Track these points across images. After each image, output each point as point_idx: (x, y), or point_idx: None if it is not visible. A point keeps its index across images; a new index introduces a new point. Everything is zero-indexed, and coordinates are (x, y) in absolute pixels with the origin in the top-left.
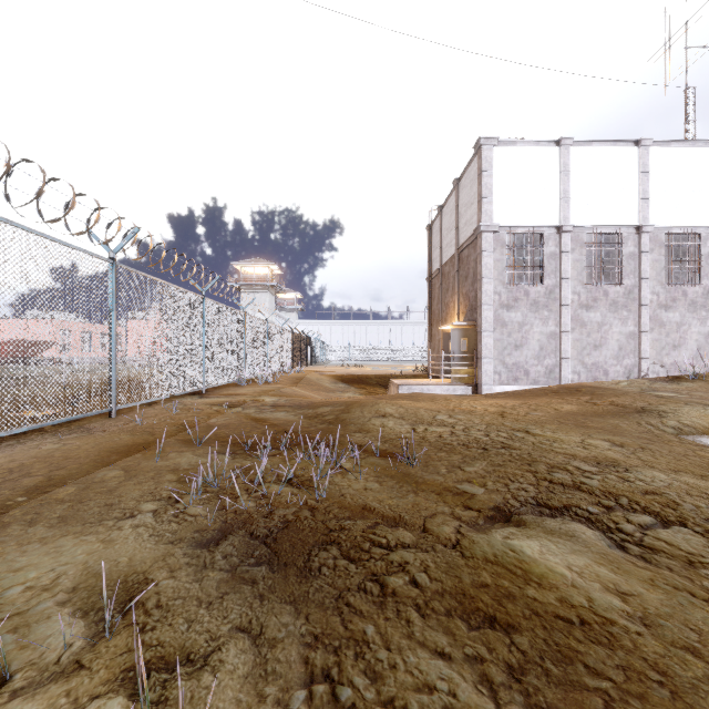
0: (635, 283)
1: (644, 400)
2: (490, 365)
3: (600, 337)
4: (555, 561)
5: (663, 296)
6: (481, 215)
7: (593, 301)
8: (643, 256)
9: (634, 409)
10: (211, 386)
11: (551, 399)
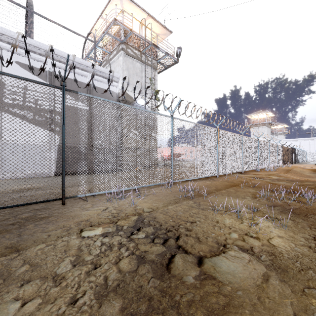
0: None
1: None
2: None
3: None
4: None
5: None
6: None
7: None
8: None
9: None
10: (245, 170)
11: None
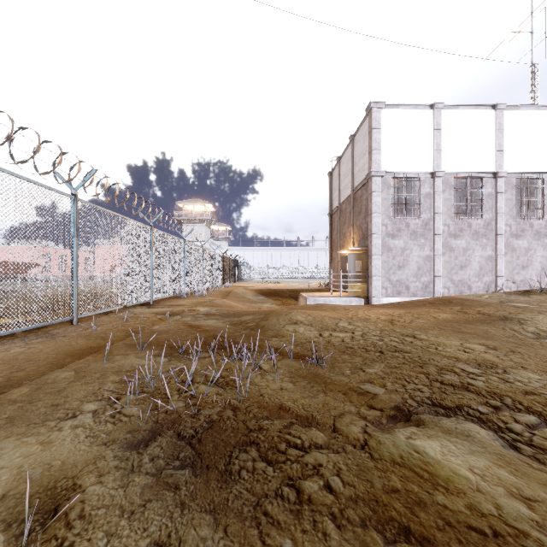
0: (492, 217)
1: (505, 310)
2: (378, 281)
3: (465, 259)
4: (457, 462)
5: (514, 227)
6: (371, 163)
7: (459, 231)
8: (498, 196)
9: (498, 317)
10: (157, 298)
11: (429, 309)
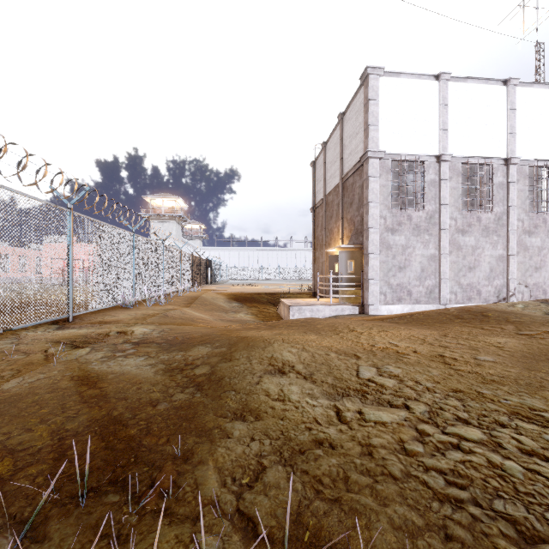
0: (503, 210)
1: None
2: (376, 285)
3: (474, 259)
4: None
5: (526, 222)
6: (368, 142)
7: (468, 226)
8: (510, 186)
9: None
10: (82, 311)
11: (468, 328)
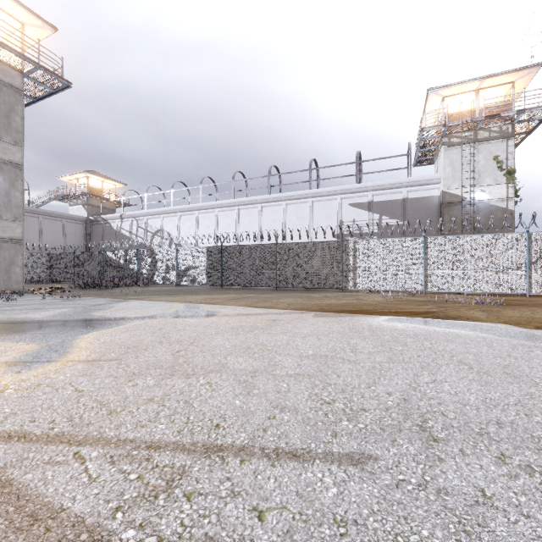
0: None
1: None
2: None
3: None
4: (422, 306)
5: None
6: None
7: None
8: None
9: None
10: None
11: None
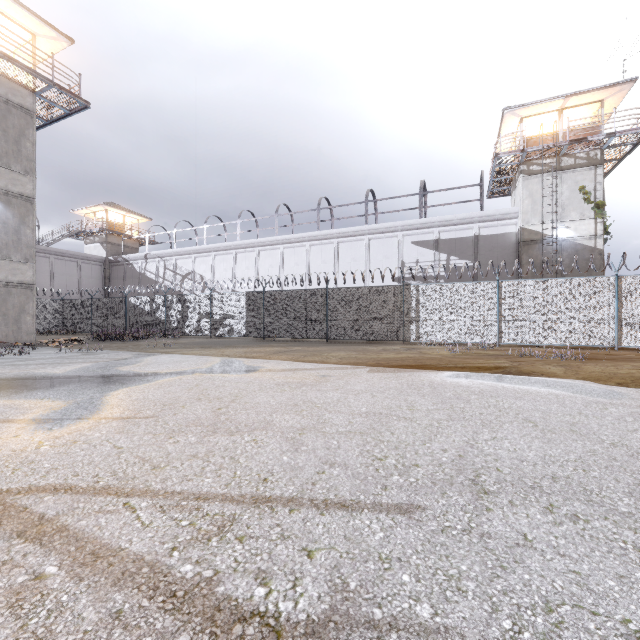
0: None
1: None
2: None
3: None
4: (493, 361)
5: None
6: None
7: None
8: None
9: None
10: None
11: None
